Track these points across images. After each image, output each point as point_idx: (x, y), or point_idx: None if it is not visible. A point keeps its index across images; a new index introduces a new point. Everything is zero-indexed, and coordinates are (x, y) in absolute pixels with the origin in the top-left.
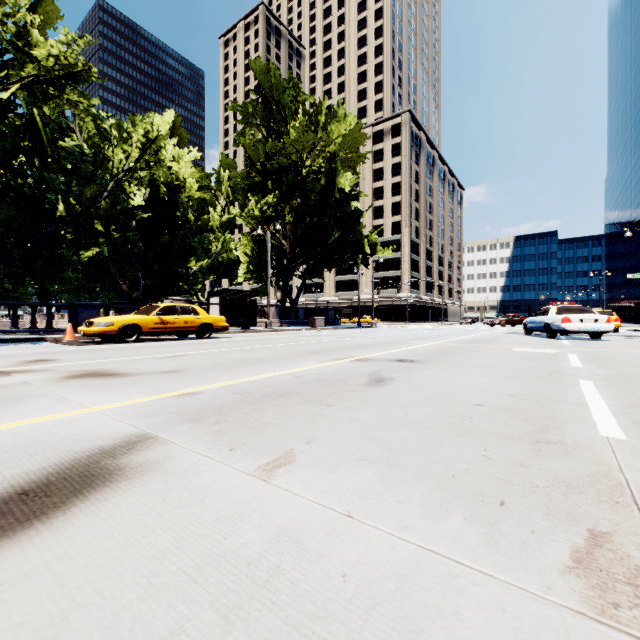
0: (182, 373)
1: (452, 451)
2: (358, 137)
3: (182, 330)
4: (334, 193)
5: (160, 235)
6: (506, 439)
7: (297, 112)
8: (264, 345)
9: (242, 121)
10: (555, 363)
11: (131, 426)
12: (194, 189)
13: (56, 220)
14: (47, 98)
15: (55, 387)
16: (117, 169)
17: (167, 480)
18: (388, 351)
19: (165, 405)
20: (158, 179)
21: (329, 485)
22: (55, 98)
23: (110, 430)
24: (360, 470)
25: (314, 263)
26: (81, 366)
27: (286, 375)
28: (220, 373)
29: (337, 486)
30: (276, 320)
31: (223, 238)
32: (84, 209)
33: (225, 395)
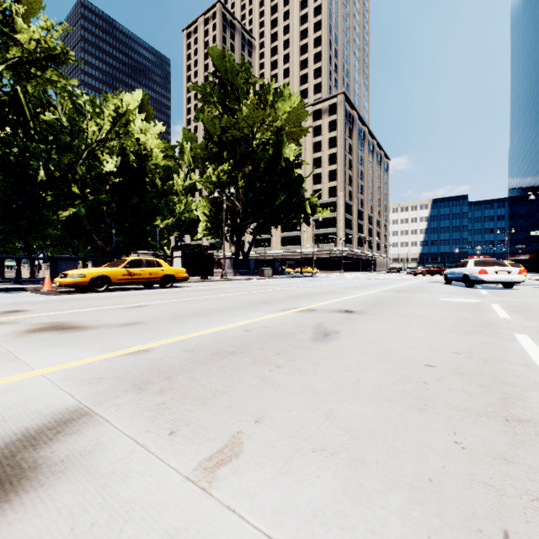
0: (139, 326)
1: (418, 435)
2: (301, 113)
3: (147, 281)
4: (280, 162)
5: (130, 197)
6: (472, 415)
7: (248, 92)
8: (219, 294)
9: (201, 100)
10: (484, 314)
11: (70, 396)
12: (159, 158)
13: (38, 184)
14: (29, 77)
15: (12, 343)
16: (91, 139)
17: (85, 489)
18: (329, 301)
19: (113, 366)
20: (127, 148)
21: (282, 498)
22: (36, 77)
23: (45, 402)
24: (318, 469)
25: (263, 222)
26: (47, 318)
27: (237, 328)
28: (175, 326)
29: (292, 500)
30: (230, 270)
31: (185, 200)
32: (62, 174)
33: (176, 353)
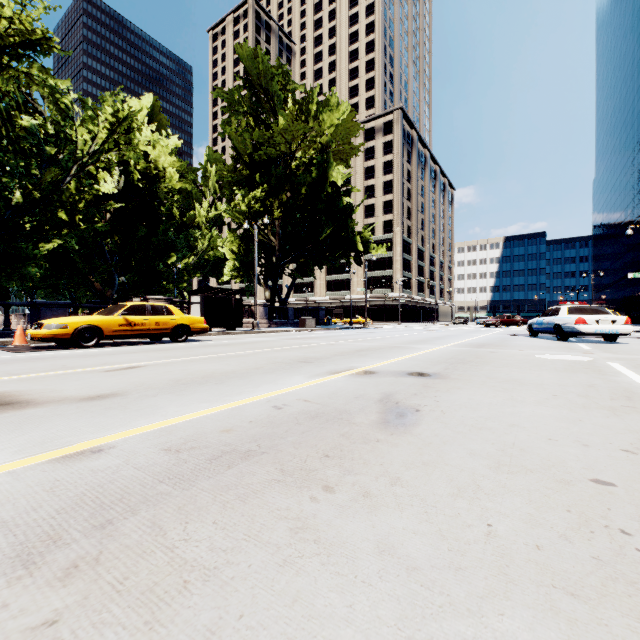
0: (112, 400)
1: None
2: (351, 127)
3: (153, 333)
4: (326, 186)
5: (137, 228)
6: None
7: (287, 102)
8: (245, 351)
9: (228, 110)
10: (611, 378)
11: None
12: (175, 179)
13: (12, 208)
14: None
15: None
16: (82, 151)
17: None
18: (392, 359)
19: (12, 492)
20: (130, 164)
21: None
22: (9, 68)
23: None
24: None
25: (304, 261)
26: None
27: (262, 403)
28: (168, 400)
29: None
30: (264, 320)
31: (210, 235)
32: (45, 196)
33: (147, 456)
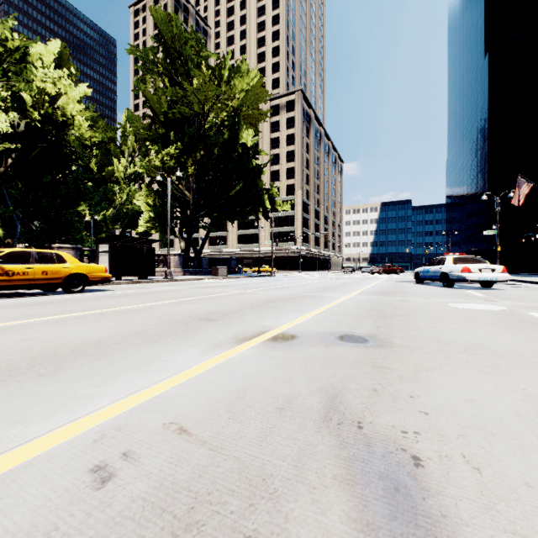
0: None
1: None
2: (260, 93)
3: (39, 283)
4: (236, 146)
5: (42, 175)
6: None
7: (200, 67)
8: (142, 303)
9: (143, 68)
10: None
11: None
12: (84, 128)
13: None
14: None
15: None
16: None
17: None
18: (309, 313)
19: None
20: (24, 101)
21: None
22: None
23: None
24: None
25: (217, 215)
26: None
27: (75, 453)
28: None
29: None
30: (179, 269)
31: (128, 189)
32: None
33: None
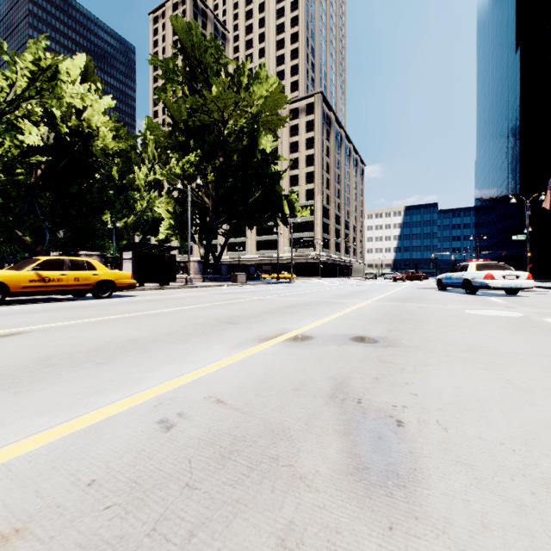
0: None
1: None
2: (279, 99)
3: (71, 289)
4: (255, 153)
5: (69, 185)
6: None
7: (219, 74)
8: (168, 308)
9: (163, 77)
10: None
11: None
12: (108, 138)
13: None
14: None
15: None
16: None
17: None
18: (326, 317)
19: None
20: (55, 116)
21: None
22: None
23: None
24: None
25: (236, 221)
26: None
27: (143, 412)
28: None
29: None
30: (199, 276)
31: (148, 197)
32: None
33: None
